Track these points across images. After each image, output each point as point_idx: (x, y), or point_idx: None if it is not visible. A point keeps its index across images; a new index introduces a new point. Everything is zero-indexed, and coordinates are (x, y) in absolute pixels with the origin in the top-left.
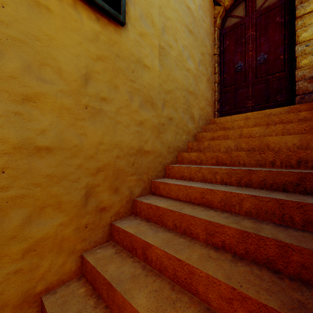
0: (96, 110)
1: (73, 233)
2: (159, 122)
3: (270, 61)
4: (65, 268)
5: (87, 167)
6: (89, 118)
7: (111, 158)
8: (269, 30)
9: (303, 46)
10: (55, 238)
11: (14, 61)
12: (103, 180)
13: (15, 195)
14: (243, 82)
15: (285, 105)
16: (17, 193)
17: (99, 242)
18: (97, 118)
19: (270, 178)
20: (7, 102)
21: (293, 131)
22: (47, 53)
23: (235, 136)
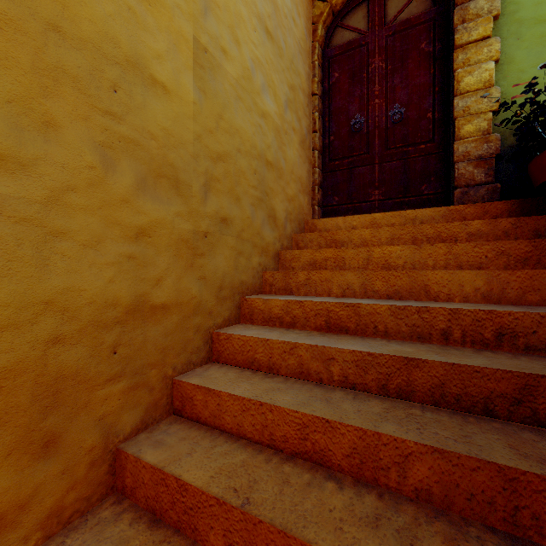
0: None
1: None
2: (194, 230)
3: (411, 121)
4: None
5: None
6: None
7: (27, 349)
8: (408, 63)
9: (466, 100)
10: None
11: None
12: None
13: None
14: (365, 154)
15: (436, 203)
16: None
17: None
18: None
19: (455, 382)
20: None
21: (465, 258)
22: None
23: (359, 261)
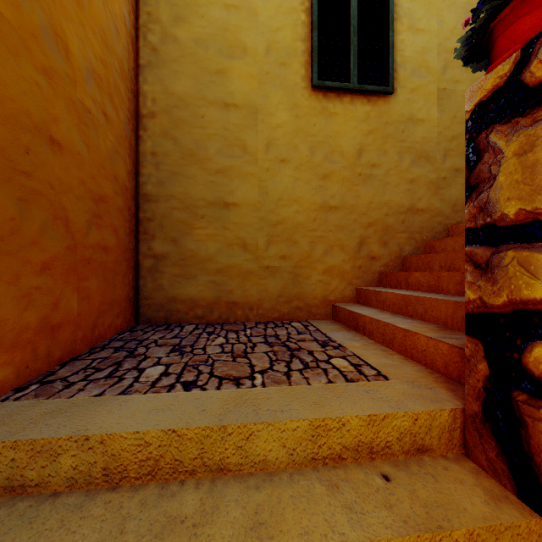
0: (367, 176)
1: (351, 269)
2: (437, 177)
3: None
4: (346, 293)
5: (360, 221)
6: (362, 183)
7: (380, 216)
8: None
9: None
10: (340, 269)
11: (319, 155)
12: (373, 233)
13: (320, 235)
14: None
15: None
16: (320, 234)
17: (369, 284)
18: (368, 182)
19: None
20: (316, 181)
21: None
22: (335, 143)
23: None
